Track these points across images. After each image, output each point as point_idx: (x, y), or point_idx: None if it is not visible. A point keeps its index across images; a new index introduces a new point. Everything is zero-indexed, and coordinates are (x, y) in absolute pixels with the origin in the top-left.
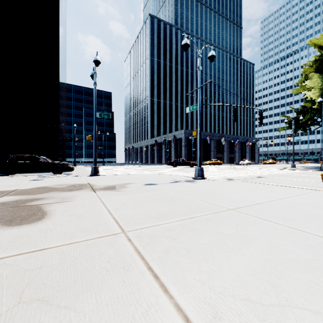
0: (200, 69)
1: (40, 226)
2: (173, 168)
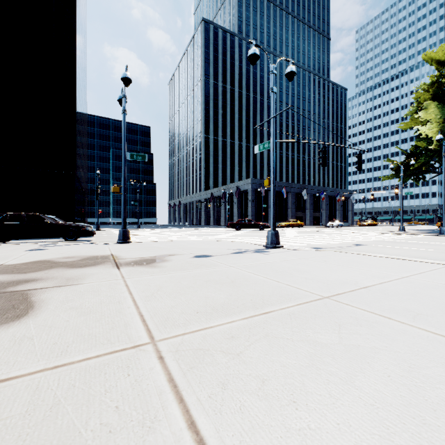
0: (274, 91)
1: (14, 331)
2: (236, 232)
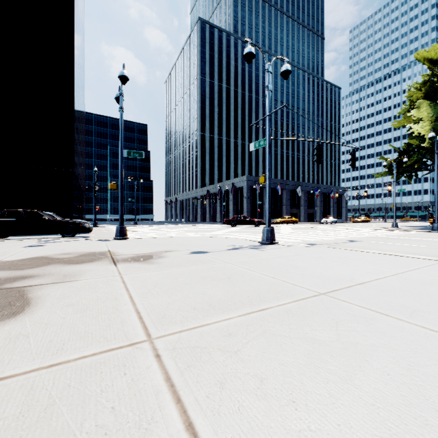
0: (269, 89)
1: (10, 329)
2: (232, 229)
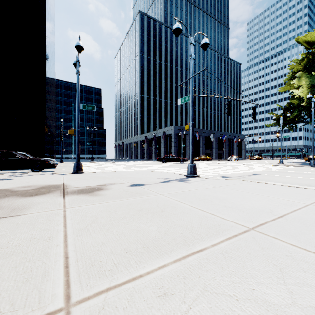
0: (192, 57)
1: None
2: (163, 165)
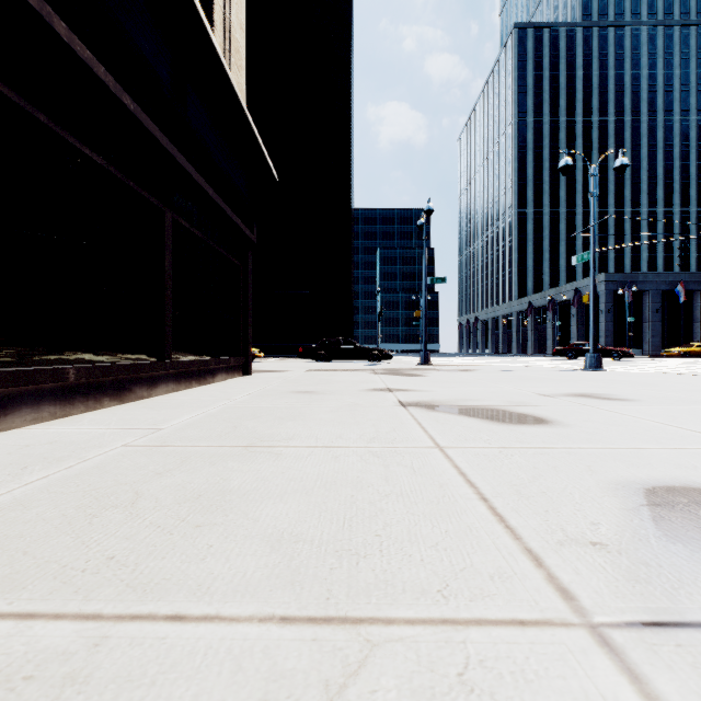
0: (593, 196)
1: (429, 377)
2: (564, 361)
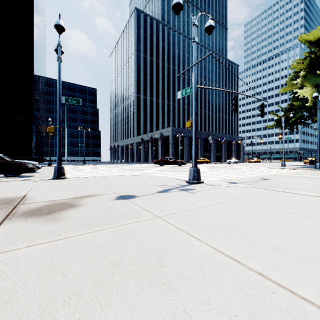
0: (195, 40)
1: None
2: (160, 168)
